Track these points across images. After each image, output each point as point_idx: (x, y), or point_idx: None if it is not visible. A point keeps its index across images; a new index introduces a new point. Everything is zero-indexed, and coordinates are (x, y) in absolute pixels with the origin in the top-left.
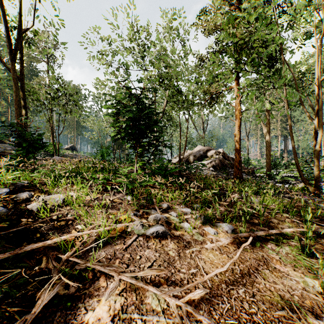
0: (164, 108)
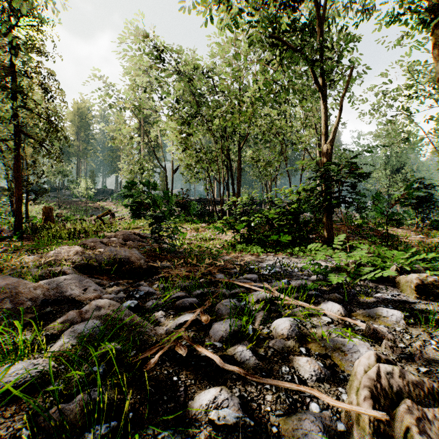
0: None
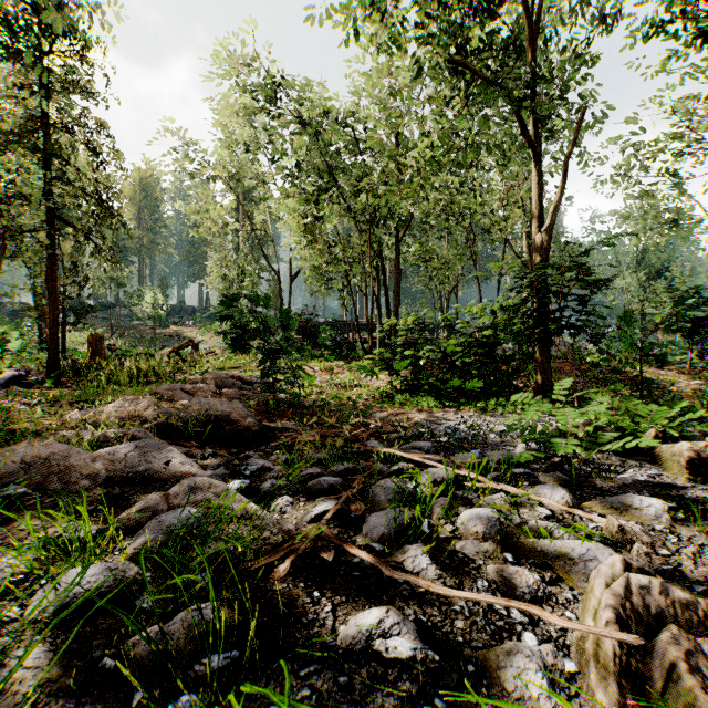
0: None
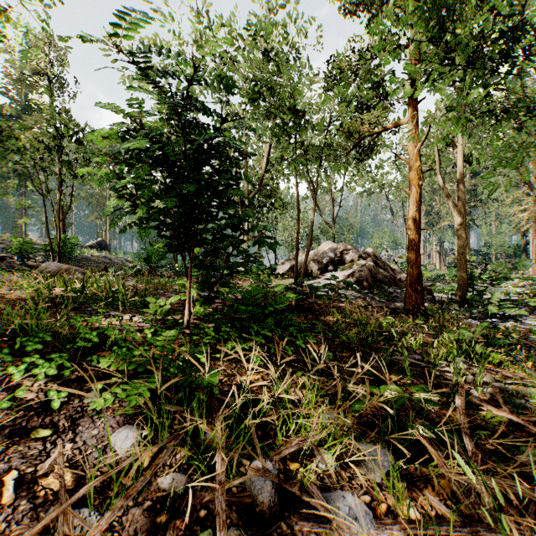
0: (263, 174)
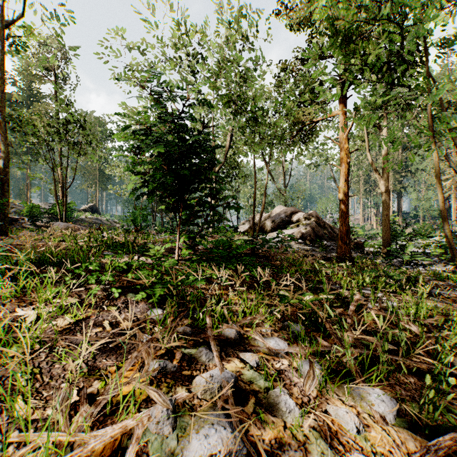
0: (228, 150)
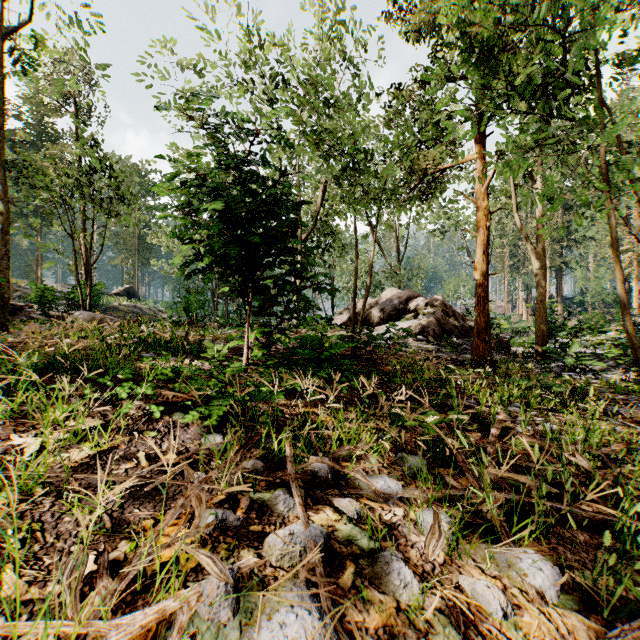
0: (318, 210)
